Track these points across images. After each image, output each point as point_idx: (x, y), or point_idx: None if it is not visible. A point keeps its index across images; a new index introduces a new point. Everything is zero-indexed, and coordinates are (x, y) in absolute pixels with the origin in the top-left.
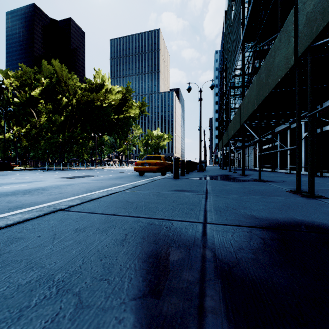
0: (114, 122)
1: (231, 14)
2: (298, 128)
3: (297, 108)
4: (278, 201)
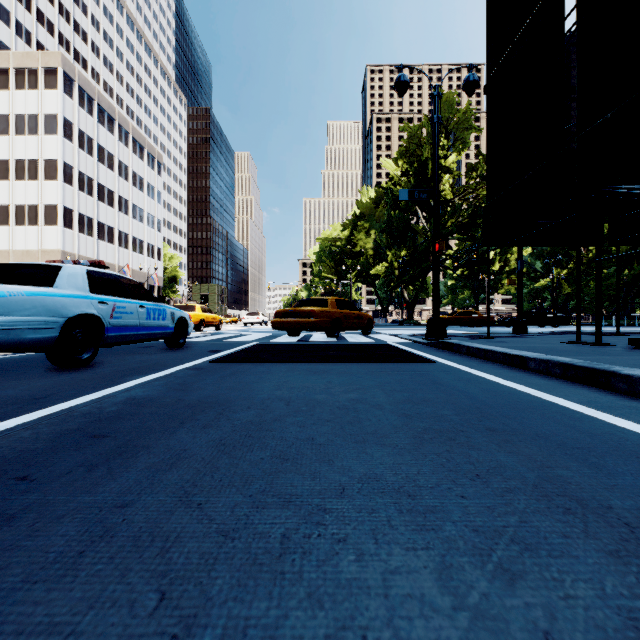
0: None
1: None
2: None
3: None
4: None
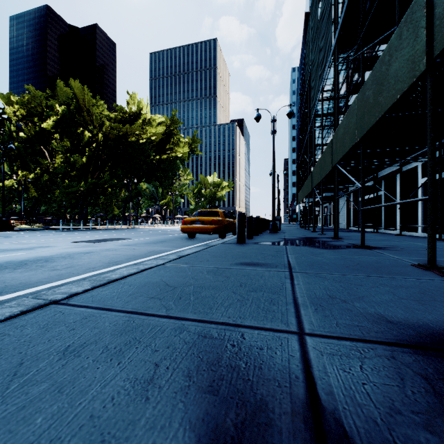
0: (154, 165)
1: (317, 12)
2: (431, 168)
3: (430, 138)
4: (410, 285)
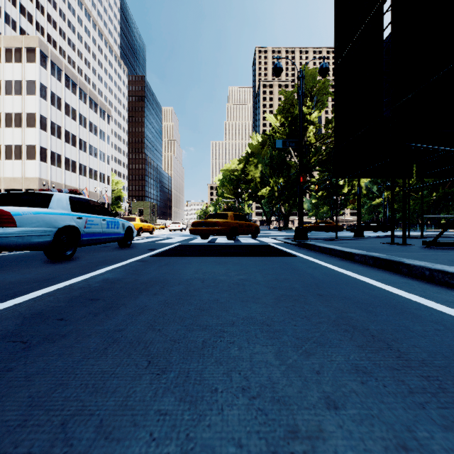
0: None
1: None
2: None
3: None
4: None
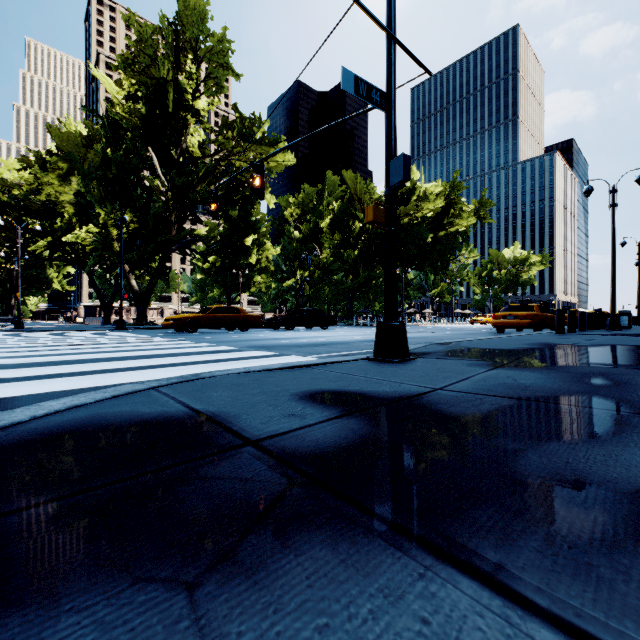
0: (428, 246)
1: None
2: None
3: None
4: None
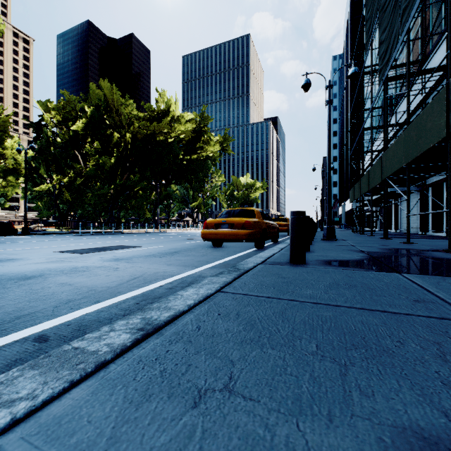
0: (184, 165)
1: None
2: None
3: None
4: None
